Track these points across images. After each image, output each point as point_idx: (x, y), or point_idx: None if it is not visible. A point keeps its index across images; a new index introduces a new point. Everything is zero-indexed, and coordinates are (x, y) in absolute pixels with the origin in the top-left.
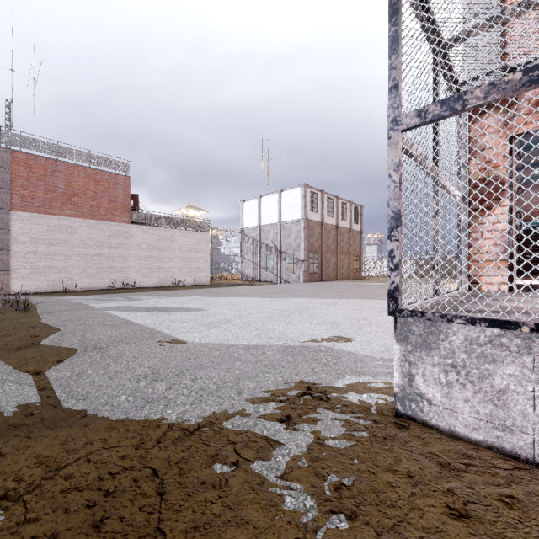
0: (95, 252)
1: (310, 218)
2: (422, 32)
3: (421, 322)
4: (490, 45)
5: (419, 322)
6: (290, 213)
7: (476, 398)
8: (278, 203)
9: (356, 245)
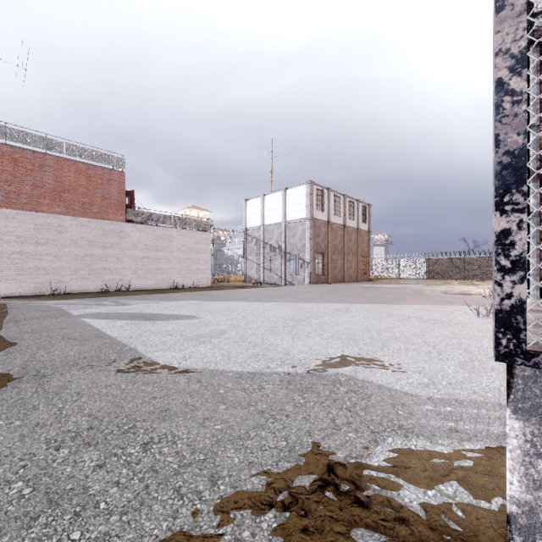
0: (87, 252)
1: (316, 217)
2: None
3: None
4: None
5: None
6: (296, 212)
7: None
8: (282, 201)
9: (364, 245)
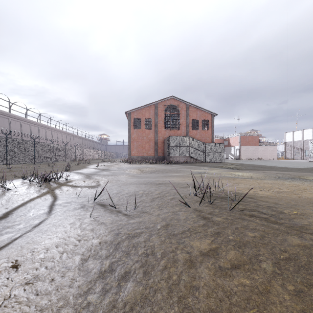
0: (252, 152)
1: None
2: (310, 145)
3: (310, 157)
4: (312, 147)
5: (310, 157)
6: (307, 137)
7: (312, 160)
8: (301, 133)
9: None
